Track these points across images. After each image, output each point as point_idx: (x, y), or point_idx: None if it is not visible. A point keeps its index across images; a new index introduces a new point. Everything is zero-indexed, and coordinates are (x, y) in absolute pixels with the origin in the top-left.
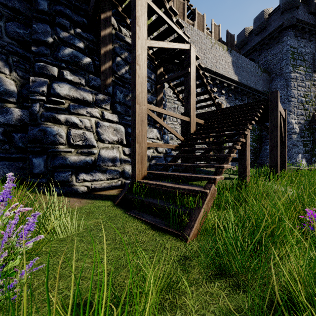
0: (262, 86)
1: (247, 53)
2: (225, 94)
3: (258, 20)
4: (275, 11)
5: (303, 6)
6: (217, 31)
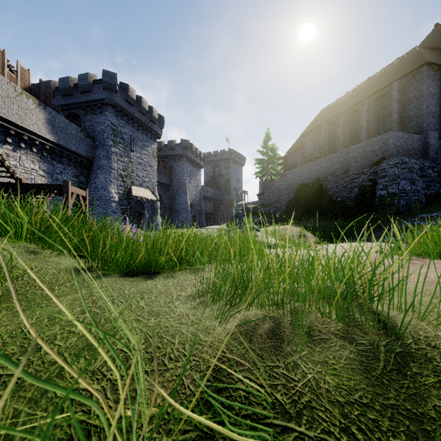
0: (86, 151)
1: (73, 105)
2: (38, 152)
3: (83, 80)
4: (99, 82)
5: (122, 92)
6: (27, 77)
